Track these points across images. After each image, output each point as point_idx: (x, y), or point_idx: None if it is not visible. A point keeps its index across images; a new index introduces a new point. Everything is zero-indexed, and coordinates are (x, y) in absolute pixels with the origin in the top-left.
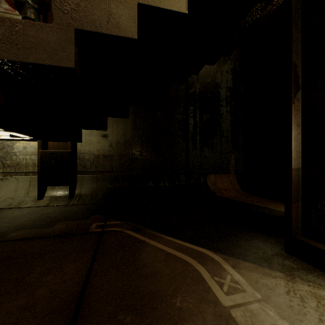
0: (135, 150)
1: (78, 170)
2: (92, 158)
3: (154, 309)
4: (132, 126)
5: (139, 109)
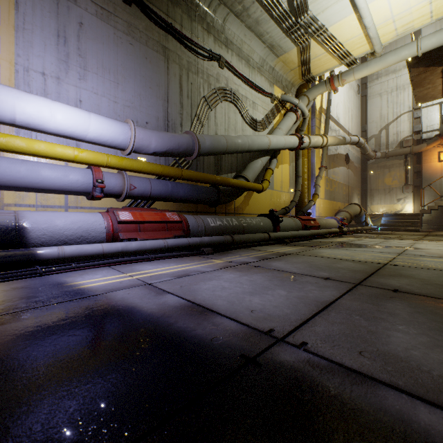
0: (440, 218)
1: (422, 223)
2: (426, 220)
3: (438, 231)
4: (439, 212)
5: (442, 207)
